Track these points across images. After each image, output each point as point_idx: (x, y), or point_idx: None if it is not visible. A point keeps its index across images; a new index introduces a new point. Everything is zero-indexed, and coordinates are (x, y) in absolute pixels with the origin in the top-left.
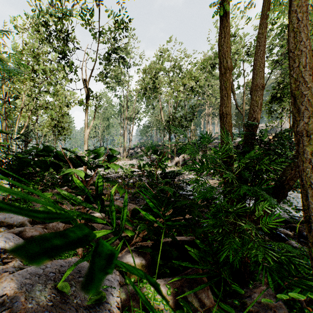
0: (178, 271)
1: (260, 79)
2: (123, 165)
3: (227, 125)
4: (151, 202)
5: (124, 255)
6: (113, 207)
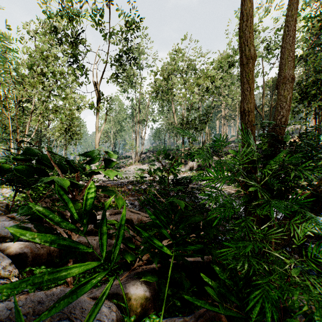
0: (191, 305)
1: (289, 70)
2: (135, 170)
3: (249, 124)
4: (156, 219)
5: (124, 281)
6: (104, 228)
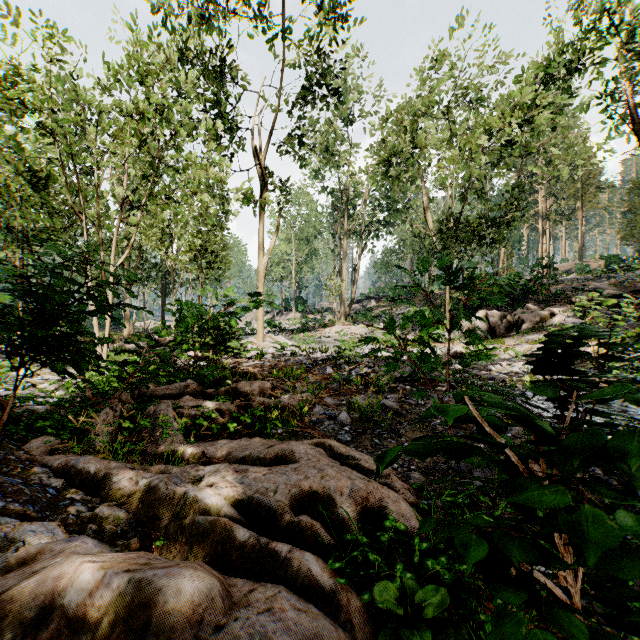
0: None
1: None
2: (339, 335)
3: None
4: None
5: None
6: None
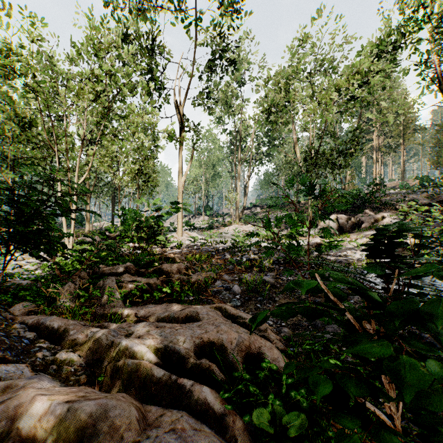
0: None
1: None
2: (234, 232)
3: None
4: None
5: None
6: None
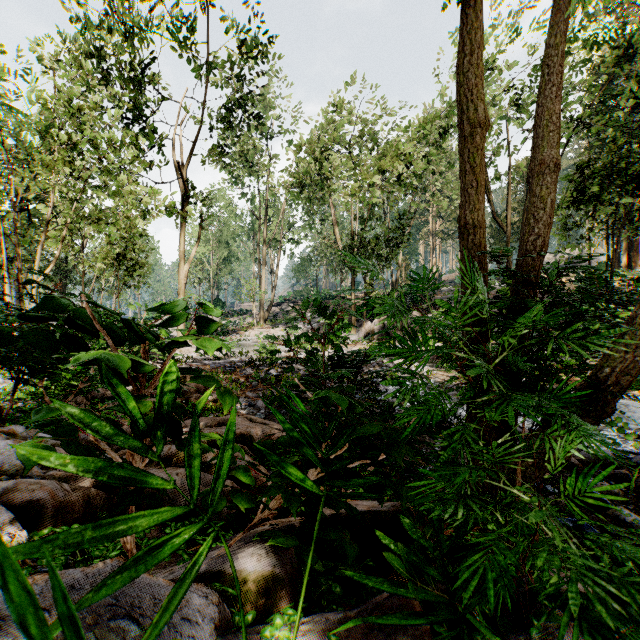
0: (361, 590)
1: (549, 148)
2: (258, 338)
3: (476, 251)
4: (294, 430)
5: (235, 550)
6: (196, 445)
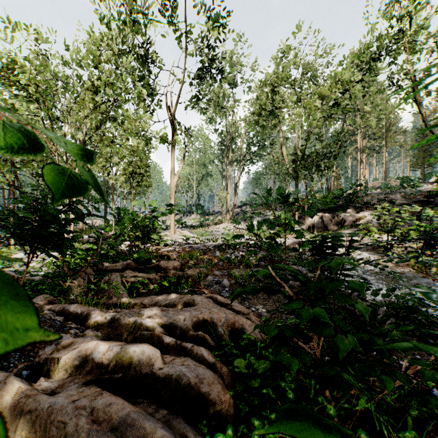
0: None
1: None
2: (225, 230)
3: None
4: None
5: None
6: None
